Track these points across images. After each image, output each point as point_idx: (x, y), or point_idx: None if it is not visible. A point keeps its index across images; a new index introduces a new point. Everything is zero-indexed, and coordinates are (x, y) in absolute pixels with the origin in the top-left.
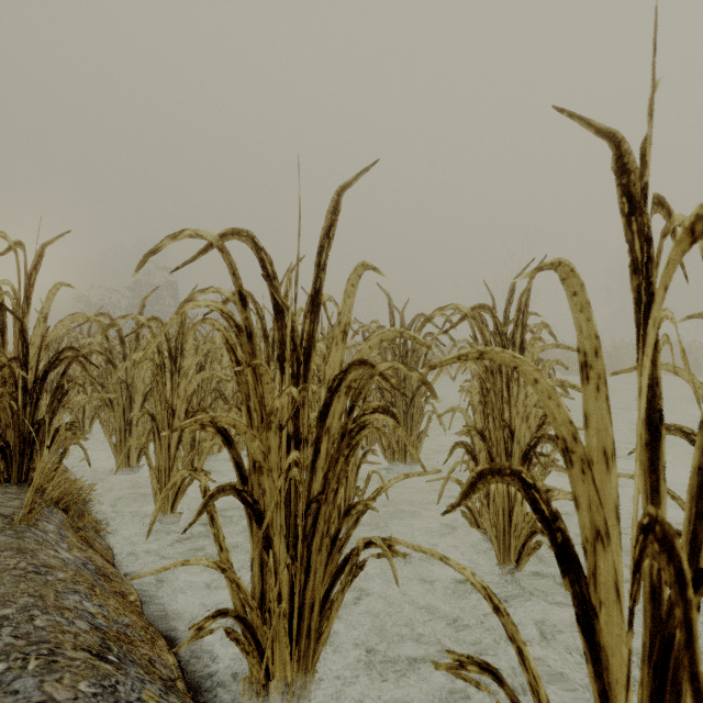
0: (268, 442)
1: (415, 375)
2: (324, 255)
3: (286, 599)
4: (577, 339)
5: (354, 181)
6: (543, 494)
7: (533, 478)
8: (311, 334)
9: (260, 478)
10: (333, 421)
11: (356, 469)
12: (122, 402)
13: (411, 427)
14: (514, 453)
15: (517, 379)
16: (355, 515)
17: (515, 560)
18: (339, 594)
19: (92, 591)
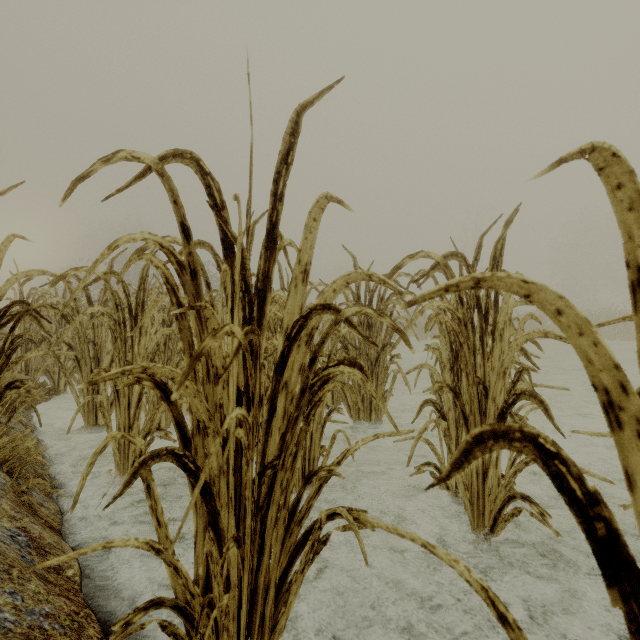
0: (214, 398)
1: (386, 321)
2: (281, 183)
3: (235, 582)
4: (624, 249)
5: (316, 100)
6: (572, 467)
7: (556, 444)
8: (266, 273)
9: (205, 440)
10: (291, 374)
11: (321, 428)
12: (89, 361)
13: (376, 387)
14: (489, 411)
15: (492, 333)
16: (317, 482)
17: (490, 526)
18: (299, 575)
19: (6, 574)
